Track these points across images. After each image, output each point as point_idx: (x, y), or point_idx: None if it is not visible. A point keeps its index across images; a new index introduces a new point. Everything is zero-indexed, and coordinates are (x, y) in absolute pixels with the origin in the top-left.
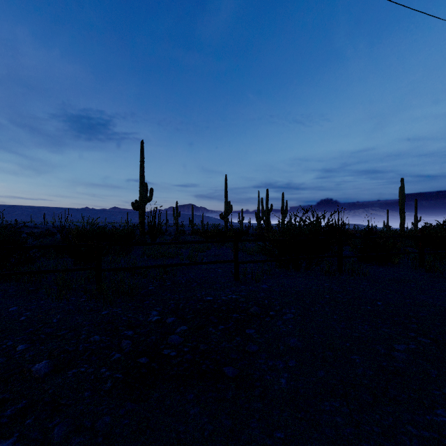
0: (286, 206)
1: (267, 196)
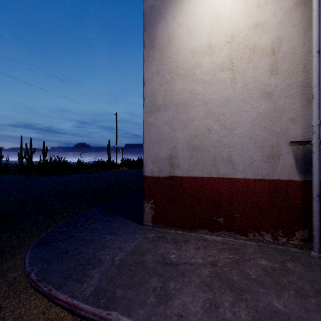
0: (46, 150)
1: (31, 142)
